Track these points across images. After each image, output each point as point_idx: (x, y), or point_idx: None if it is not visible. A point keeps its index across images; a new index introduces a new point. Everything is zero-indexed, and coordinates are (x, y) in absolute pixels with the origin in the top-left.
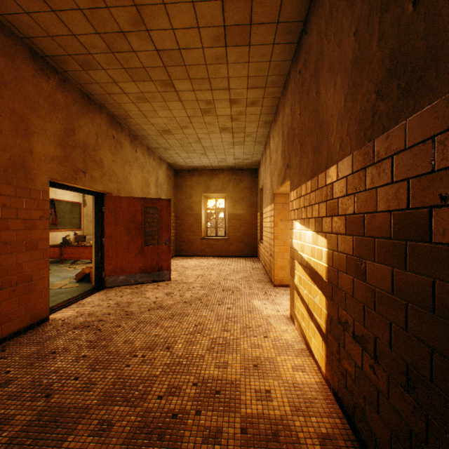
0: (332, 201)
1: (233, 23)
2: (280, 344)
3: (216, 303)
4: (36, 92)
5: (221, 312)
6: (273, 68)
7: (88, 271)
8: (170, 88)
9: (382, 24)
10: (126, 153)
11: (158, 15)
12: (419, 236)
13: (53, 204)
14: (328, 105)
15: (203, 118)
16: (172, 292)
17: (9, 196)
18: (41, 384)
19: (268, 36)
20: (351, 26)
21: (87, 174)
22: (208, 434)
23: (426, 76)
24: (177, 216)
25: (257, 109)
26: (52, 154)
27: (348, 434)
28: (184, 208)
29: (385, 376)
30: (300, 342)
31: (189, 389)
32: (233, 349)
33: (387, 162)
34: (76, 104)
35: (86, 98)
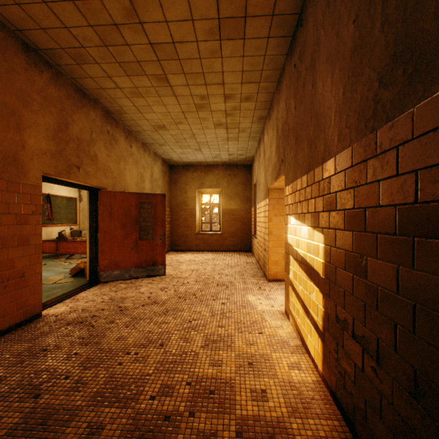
0: (330, 196)
1: (227, 15)
2: (276, 340)
3: (210, 298)
4: (29, 85)
5: (215, 307)
6: (267, 62)
7: (82, 265)
8: (165, 83)
9: (386, 7)
10: (121, 149)
11: (151, 6)
12: (430, 232)
13: (49, 199)
14: (325, 97)
15: (198, 113)
16: (166, 287)
17: (0, 191)
18: (30, 384)
19: (263, 29)
20: (350, 13)
21: (81, 169)
22: (202, 438)
23: (438, 59)
24: (172, 211)
25: (251, 104)
26: (45, 149)
27: (347, 438)
28: (179, 203)
29: (389, 380)
30: (295, 339)
31: (182, 389)
32: (228, 346)
33: (391, 153)
34: (69, 98)
35: (80, 93)
